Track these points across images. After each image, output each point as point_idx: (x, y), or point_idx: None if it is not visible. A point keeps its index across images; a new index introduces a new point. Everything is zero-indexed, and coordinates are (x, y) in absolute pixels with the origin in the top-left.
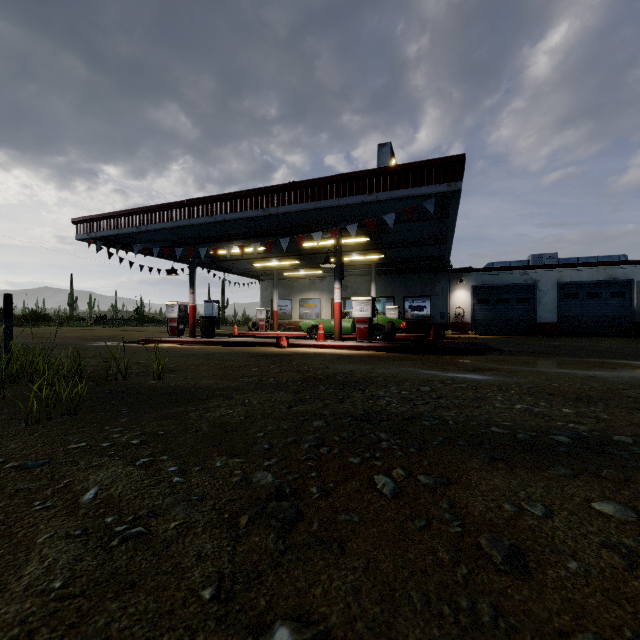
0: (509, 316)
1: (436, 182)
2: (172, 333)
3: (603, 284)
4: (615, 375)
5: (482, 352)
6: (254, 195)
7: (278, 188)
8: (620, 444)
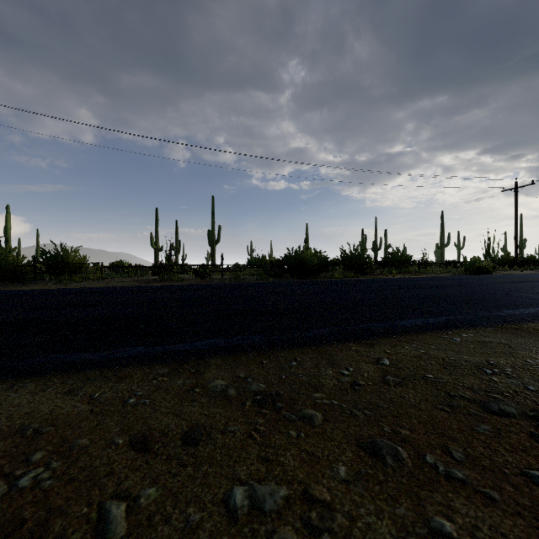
0: None
1: None
2: None
3: None
4: None
5: None
6: None
7: None
8: None
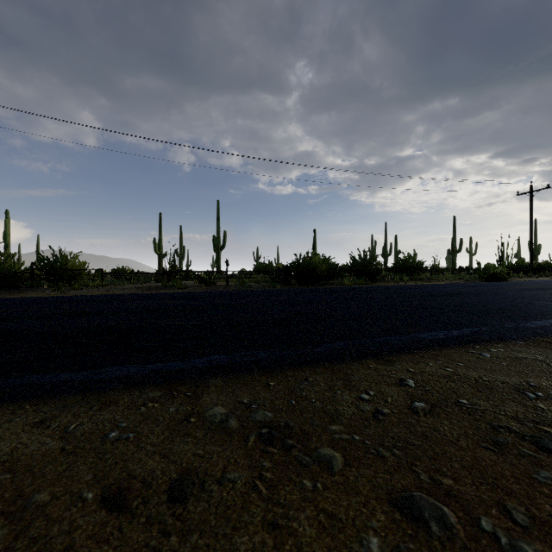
0: None
1: None
2: None
3: None
4: None
5: None
6: None
7: None
8: None
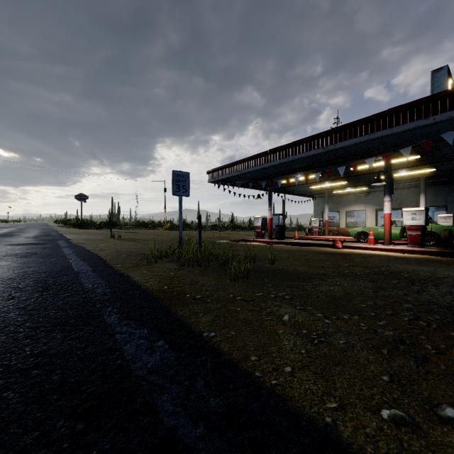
0: None
1: None
2: (257, 236)
3: None
4: None
5: None
6: (316, 138)
7: (335, 130)
8: None
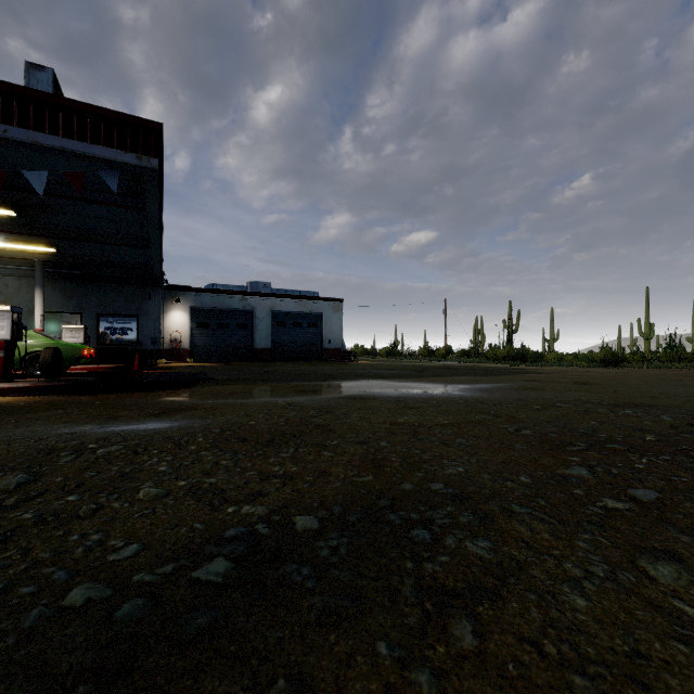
0: (229, 342)
1: (120, 146)
2: None
3: (304, 315)
4: (309, 399)
5: (192, 384)
6: None
7: None
8: (304, 540)
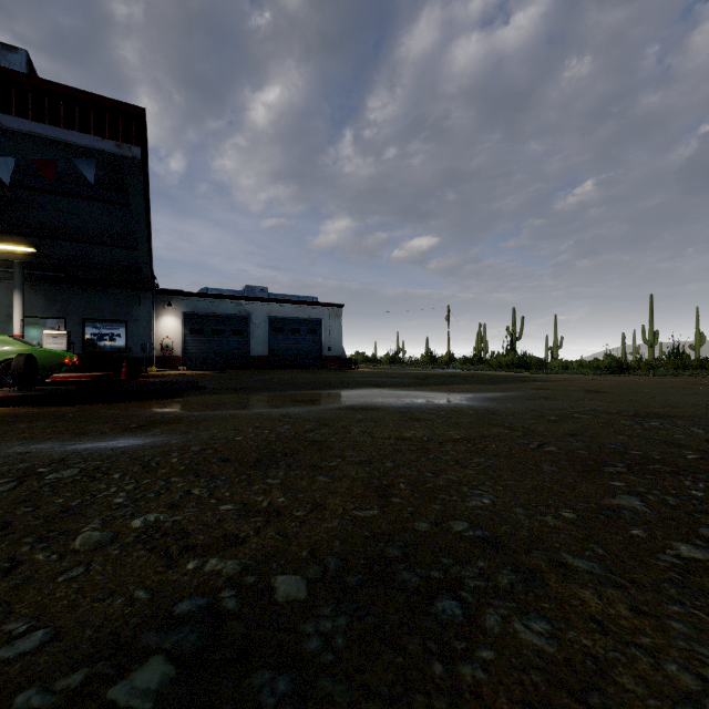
0: (224, 349)
1: (97, 133)
2: None
3: (302, 321)
4: (306, 409)
5: (180, 393)
6: None
7: None
8: (285, 620)
